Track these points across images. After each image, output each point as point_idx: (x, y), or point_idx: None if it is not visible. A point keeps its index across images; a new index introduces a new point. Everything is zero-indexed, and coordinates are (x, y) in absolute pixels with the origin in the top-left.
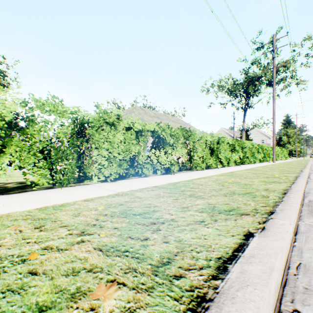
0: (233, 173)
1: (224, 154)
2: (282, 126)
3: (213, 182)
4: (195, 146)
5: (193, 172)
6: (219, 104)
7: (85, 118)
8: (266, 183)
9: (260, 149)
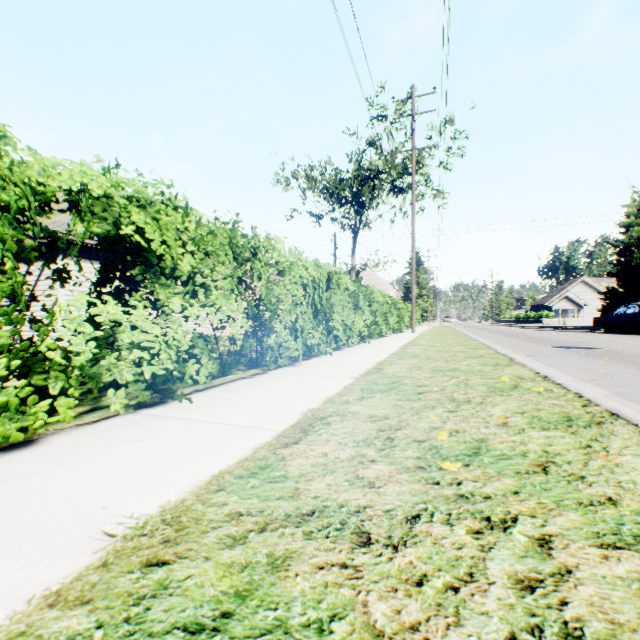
0: (391, 376)
1: (341, 317)
2: (409, 269)
3: (394, 468)
4: (273, 292)
5: (270, 377)
6: (310, 214)
7: None
8: (578, 438)
9: (393, 306)
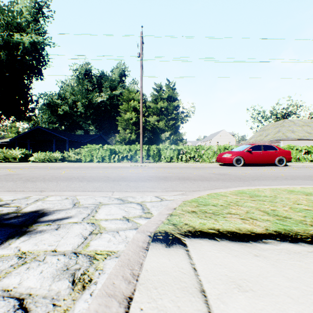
0: None
1: None
2: None
3: None
4: None
5: None
6: None
7: (284, 148)
8: None
9: None
